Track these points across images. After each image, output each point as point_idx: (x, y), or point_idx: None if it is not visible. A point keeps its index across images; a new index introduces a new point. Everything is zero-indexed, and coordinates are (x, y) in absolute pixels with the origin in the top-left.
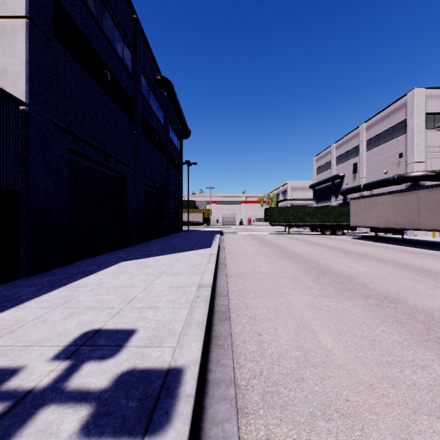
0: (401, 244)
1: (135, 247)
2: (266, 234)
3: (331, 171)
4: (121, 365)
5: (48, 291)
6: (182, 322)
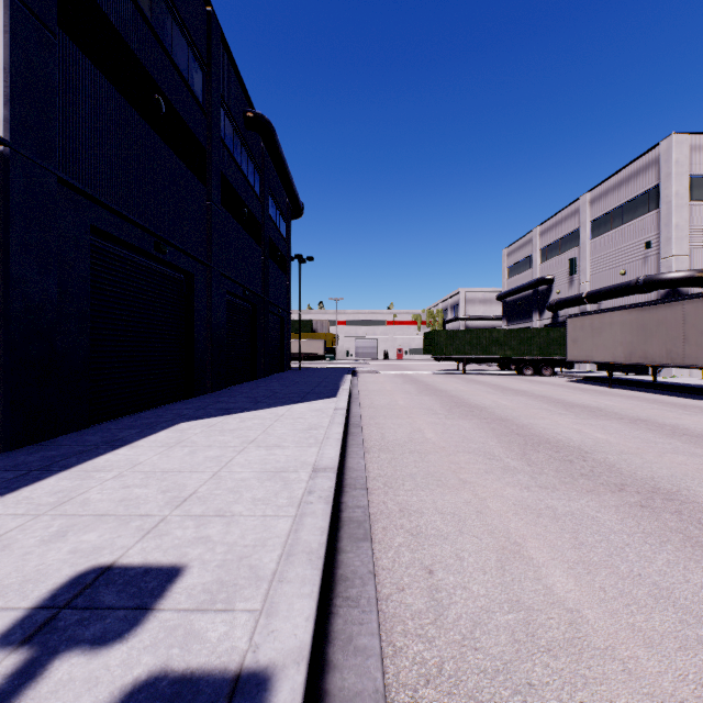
0: (653, 391)
1: (209, 397)
2: (427, 375)
3: (533, 272)
4: (136, 662)
5: (36, 479)
6: (278, 548)
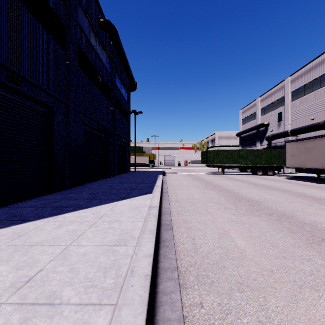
0: None
1: (63, 193)
2: (203, 174)
3: (256, 121)
4: None
5: None
6: None
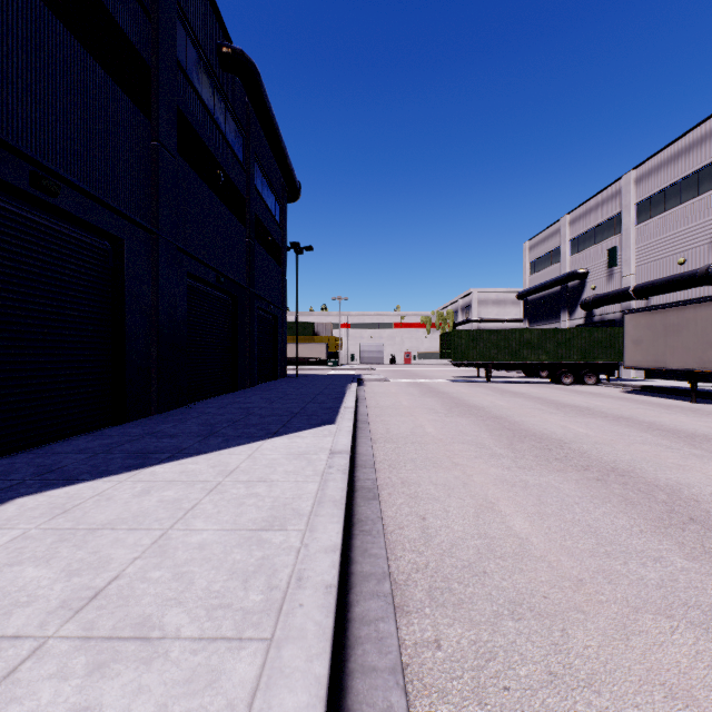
0: None
1: (146, 423)
2: (446, 383)
3: (561, 266)
4: None
5: None
6: None
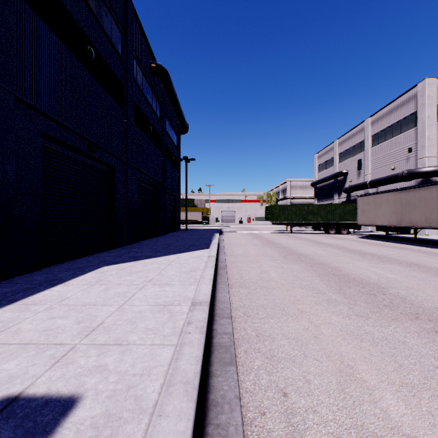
0: (416, 244)
1: (125, 248)
2: (267, 233)
3: (334, 168)
4: None
5: None
6: (160, 377)
